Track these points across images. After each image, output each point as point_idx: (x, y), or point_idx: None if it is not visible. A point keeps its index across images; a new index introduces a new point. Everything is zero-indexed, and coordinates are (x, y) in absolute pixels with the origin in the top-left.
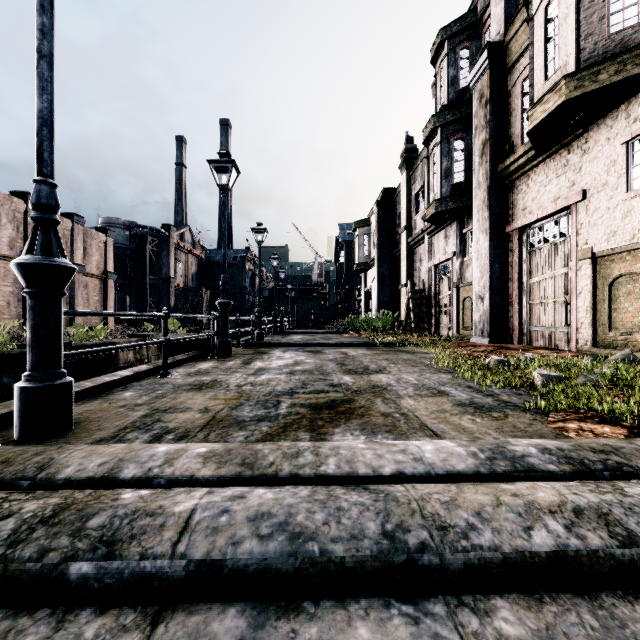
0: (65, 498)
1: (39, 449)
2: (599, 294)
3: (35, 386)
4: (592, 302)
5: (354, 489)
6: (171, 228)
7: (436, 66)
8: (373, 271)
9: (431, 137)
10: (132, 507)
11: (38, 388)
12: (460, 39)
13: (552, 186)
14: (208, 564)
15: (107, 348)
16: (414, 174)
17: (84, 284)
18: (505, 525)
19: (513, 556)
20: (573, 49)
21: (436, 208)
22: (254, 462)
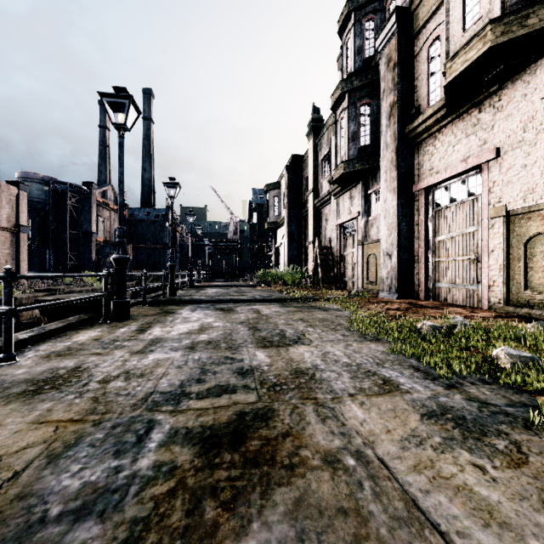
0: None
1: None
2: (513, 252)
3: None
4: (506, 260)
5: None
6: (92, 185)
7: (343, 37)
8: (283, 229)
9: (339, 102)
10: None
11: None
12: (366, 11)
13: (461, 146)
14: None
15: None
16: (320, 141)
17: None
18: None
19: None
20: None
21: (344, 169)
22: None
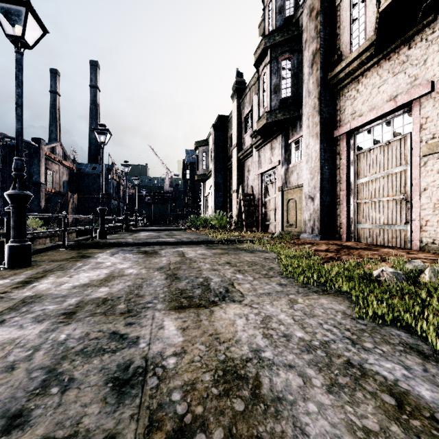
0: None
1: None
2: None
3: None
4: None
5: None
6: (41, 141)
7: (265, 1)
8: (210, 181)
9: (261, 58)
10: None
11: None
12: None
13: (388, 86)
14: None
15: None
16: (243, 101)
17: None
18: None
19: None
20: None
21: (267, 119)
22: None
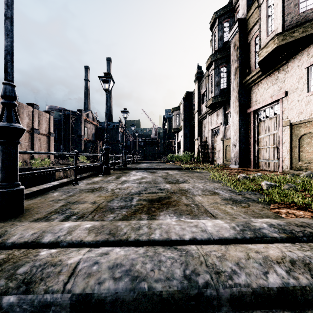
0: (8, 255)
1: (1, 225)
2: (294, 143)
3: (3, 191)
4: (290, 147)
5: (169, 248)
6: (82, 111)
7: (212, 31)
8: (181, 132)
9: (210, 66)
10: (44, 260)
11: (4, 192)
12: (224, 17)
13: (270, 89)
14: (83, 296)
15: (44, 170)
16: (201, 84)
17: (39, 138)
18: (253, 271)
19: (258, 290)
20: (281, 20)
21: (212, 101)
22: (115, 232)
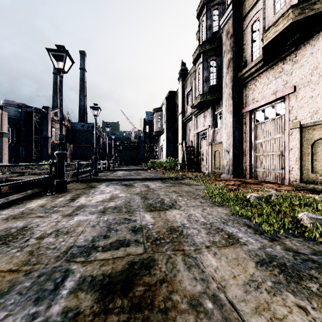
0: None
1: None
2: (304, 150)
3: None
4: (300, 155)
5: None
6: (48, 109)
7: (199, 20)
8: (163, 135)
9: (197, 59)
10: None
11: None
12: (213, 4)
13: (272, 85)
14: None
15: None
16: (186, 83)
17: None
18: None
19: None
20: None
21: (200, 99)
22: None
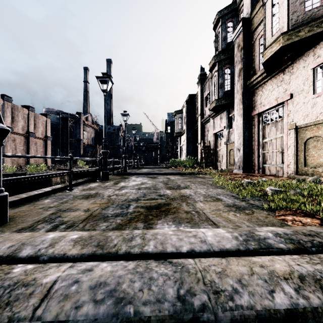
0: None
1: None
2: (299, 147)
3: None
4: (295, 151)
5: (163, 263)
6: (81, 114)
7: (216, 31)
8: (184, 136)
9: (213, 67)
10: (15, 279)
11: None
12: (228, 17)
13: (275, 92)
14: None
15: (34, 175)
16: (204, 87)
17: (35, 142)
18: (257, 289)
19: (263, 313)
20: (286, 19)
21: (216, 103)
22: (104, 244)
